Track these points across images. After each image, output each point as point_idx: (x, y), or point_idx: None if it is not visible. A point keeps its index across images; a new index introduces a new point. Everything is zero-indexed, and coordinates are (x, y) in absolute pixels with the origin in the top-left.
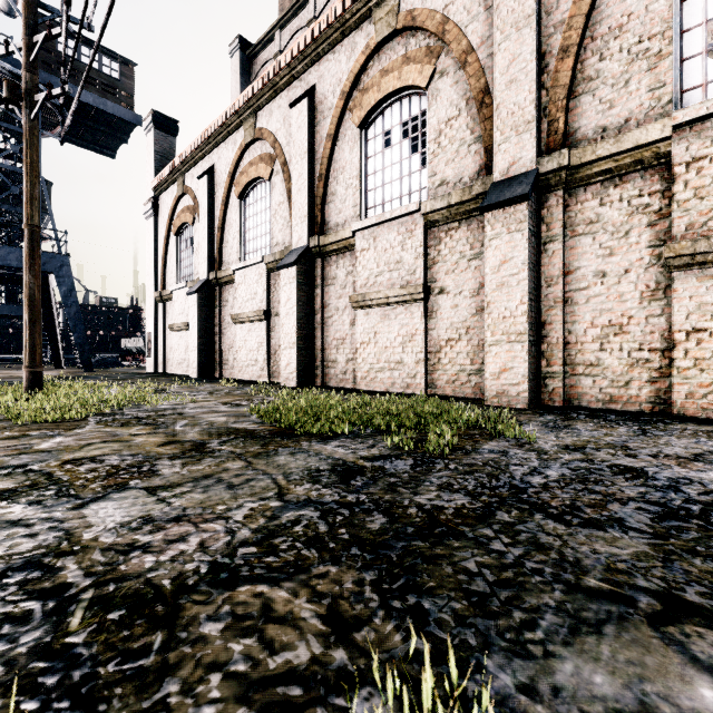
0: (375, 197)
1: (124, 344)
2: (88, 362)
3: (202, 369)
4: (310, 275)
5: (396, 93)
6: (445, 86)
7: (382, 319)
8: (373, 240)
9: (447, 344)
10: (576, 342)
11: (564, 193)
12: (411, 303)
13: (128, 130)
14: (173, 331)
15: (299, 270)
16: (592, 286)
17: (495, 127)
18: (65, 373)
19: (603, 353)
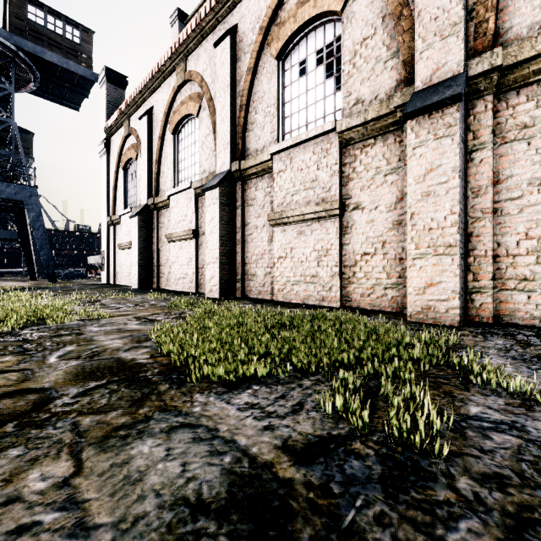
0: (292, 123)
1: (89, 261)
2: (52, 275)
3: (142, 281)
4: (232, 197)
5: (311, 21)
6: (360, 7)
7: (298, 235)
8: (290, 161)
9: (362, 258)
10: (507, 255)
11: (492, 98)
12: (326, 219)
13: (88, 87)
14: (121, 249)
15: (221, 191)
16: (526, 195)
17: (416, 35)
18: (31, 284)
19: (540, 267)
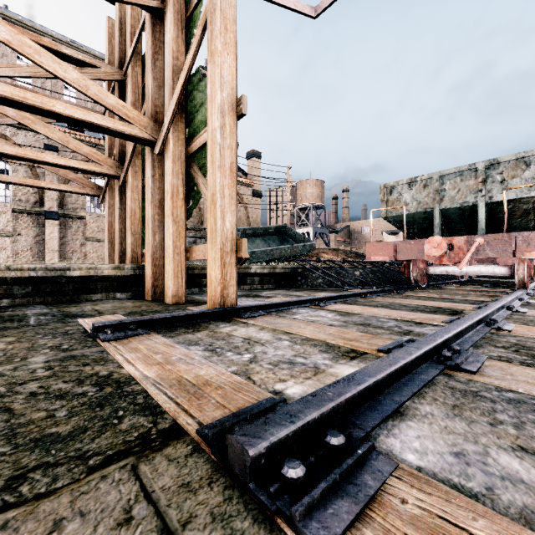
0: None
1: None
2: None
3: None
4: None
5: None
6: (21, 169)
7: None
8: None
9: (22, 252)
10: (66, 253)
11: (63, 218)
12: (6, 237)
13: None
14: None
15: None
16: (70, 241)
17: (45, 196)
18: None
19: (73, 256)
